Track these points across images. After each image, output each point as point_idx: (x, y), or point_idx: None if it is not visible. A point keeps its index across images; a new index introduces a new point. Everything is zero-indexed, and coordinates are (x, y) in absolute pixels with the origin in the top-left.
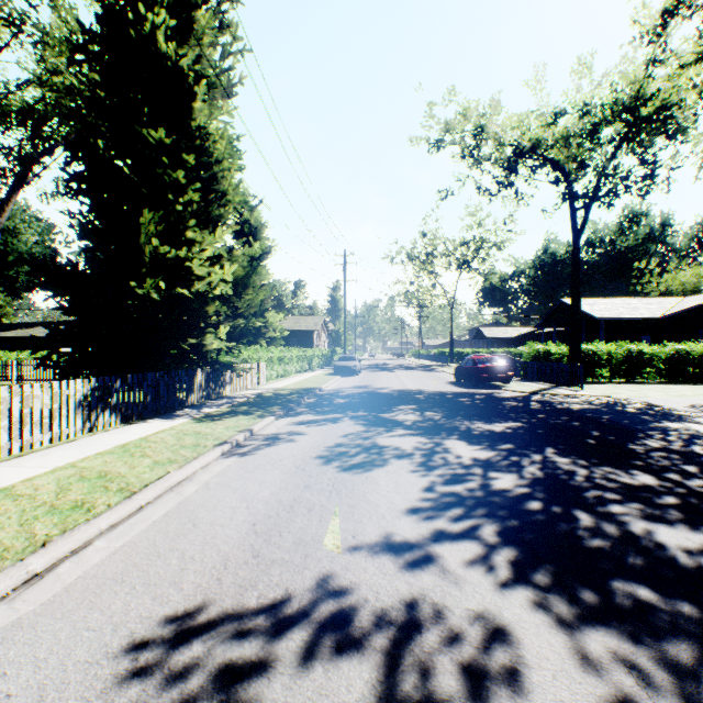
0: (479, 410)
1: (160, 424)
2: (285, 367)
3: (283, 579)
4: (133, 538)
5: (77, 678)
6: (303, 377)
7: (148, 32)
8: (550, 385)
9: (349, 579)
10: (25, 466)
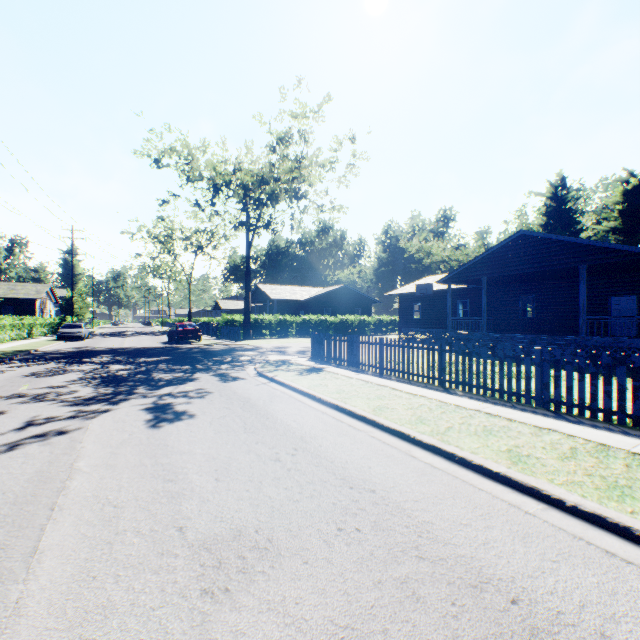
0: (156, 354)
1: None
2: None
3: None
4: None
5: None
6: (20, 343)
7: None
8: (228, 340)
9: (28, 392)
10: None
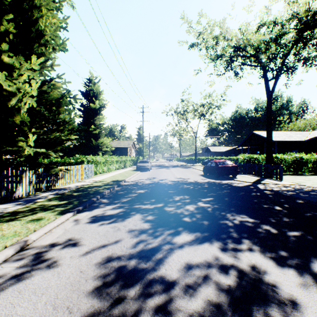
0: (236, 200)
1: None
2: (108, 166)
3: None
4: None
5: None
6: (118, 172)
7: None
8: (259, 176)
9: None
10: None
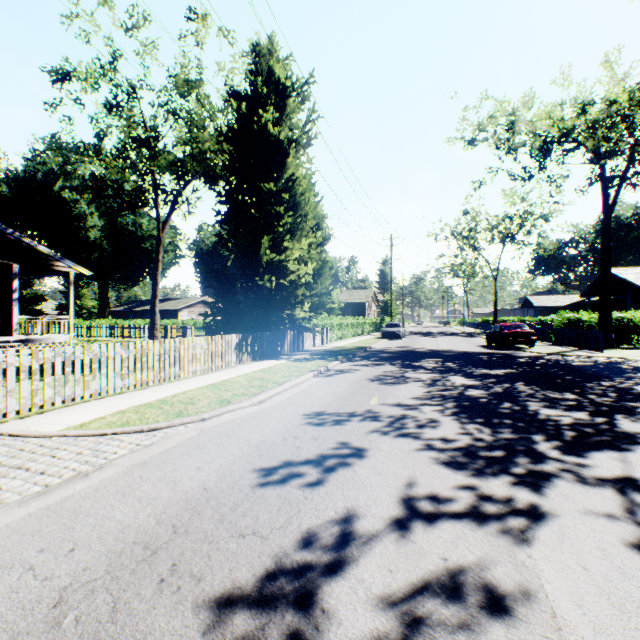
0: (489, 363)
1: (273, 362)
2: (342, 331)
3: (353, 408)
4: (288, 397)
5: (293, 416)
6: (357, 339)
7: (263, 123)
8: (575, 348)
9: (379, 410)
10: (224, 374)
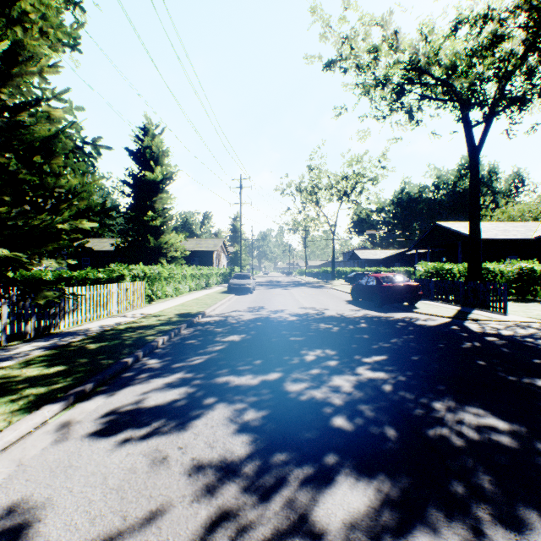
0: (438, 360)
1: None
2: (175, 285)
3: None
4: None
5: None
6: (195, 296)
7: None
8: (458, 304)
9: None
10: None
